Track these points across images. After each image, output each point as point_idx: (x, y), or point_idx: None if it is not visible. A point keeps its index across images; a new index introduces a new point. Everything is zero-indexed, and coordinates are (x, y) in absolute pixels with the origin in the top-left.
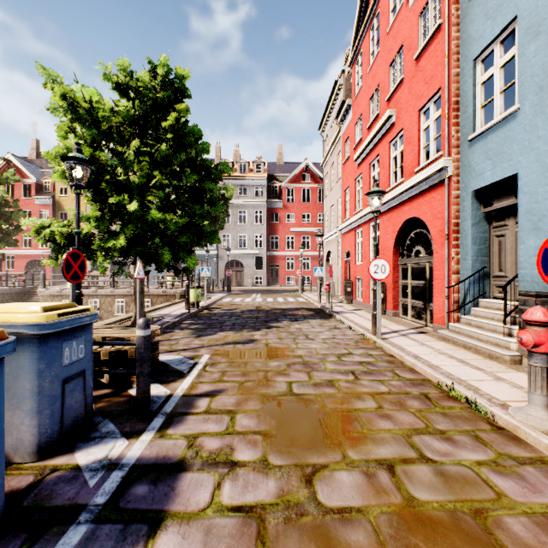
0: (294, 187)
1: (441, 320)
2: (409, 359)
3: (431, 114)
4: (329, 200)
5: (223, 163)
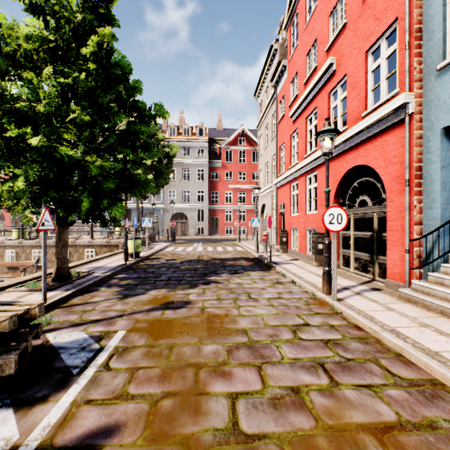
0: (232, 149)
1: (397, 276)
2: (392, 339)
3: (383, 51)
4: (263, 158)
5: (157, 105)
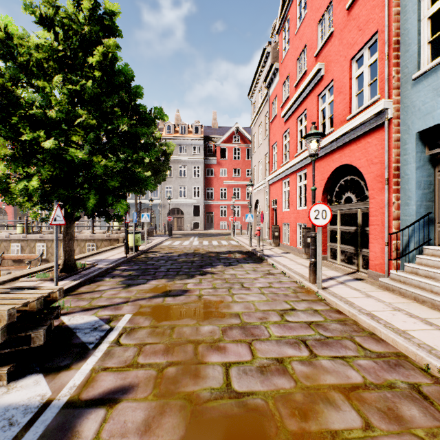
0: (227, 146)
1: (378, 267)
2: (367, 320)
3: (366, 60)
4: (257, 156)
5: (157, 109)
